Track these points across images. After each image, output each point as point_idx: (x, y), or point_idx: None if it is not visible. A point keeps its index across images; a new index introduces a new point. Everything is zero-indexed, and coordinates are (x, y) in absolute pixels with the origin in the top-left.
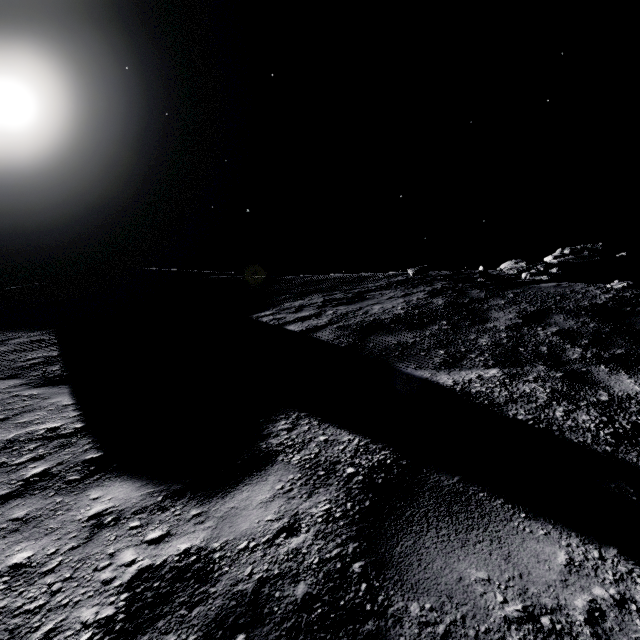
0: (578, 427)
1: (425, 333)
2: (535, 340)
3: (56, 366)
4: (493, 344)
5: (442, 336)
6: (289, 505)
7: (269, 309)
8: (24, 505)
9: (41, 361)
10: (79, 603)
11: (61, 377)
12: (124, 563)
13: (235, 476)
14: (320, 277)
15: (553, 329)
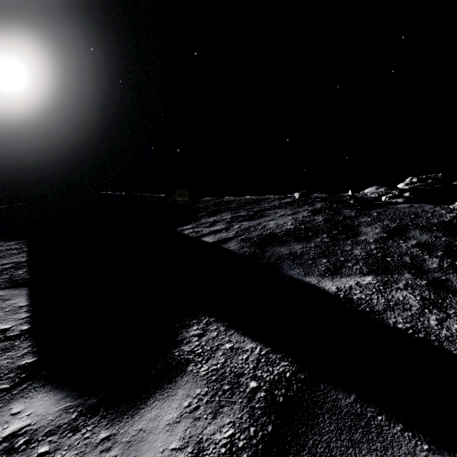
0: (453, 337)
1: (310, 244)
2: (399, 251)
3: (22, 270)
4: (365, 254)
5: (324, 247)
6: (194, 428)
7: (190, 224)
8: None
9: (12, 266)
10: None
11: (24, 280)
12: None
13: (147, 389)
14: (229, 199)
15: (412, 242)
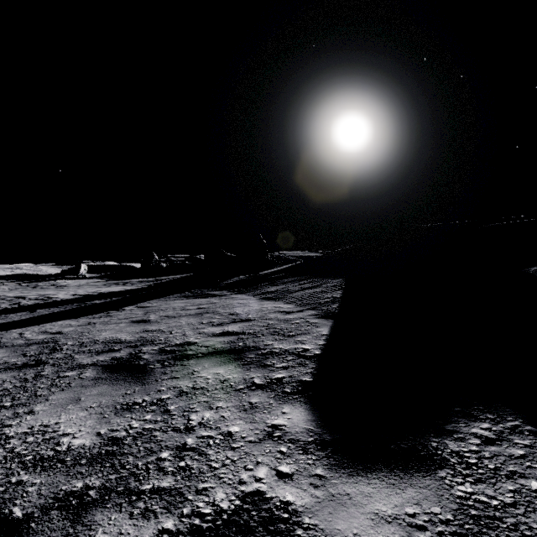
0: None
1: None
2: None
3: (335, 305)
4: None
5: None
6: None
7: None
8: (259, 396)
9: (330, 300)
10: (223, 483)
11: (334, 313)
12: (256, 476)
13: (376, 460)
14: None
15: None
